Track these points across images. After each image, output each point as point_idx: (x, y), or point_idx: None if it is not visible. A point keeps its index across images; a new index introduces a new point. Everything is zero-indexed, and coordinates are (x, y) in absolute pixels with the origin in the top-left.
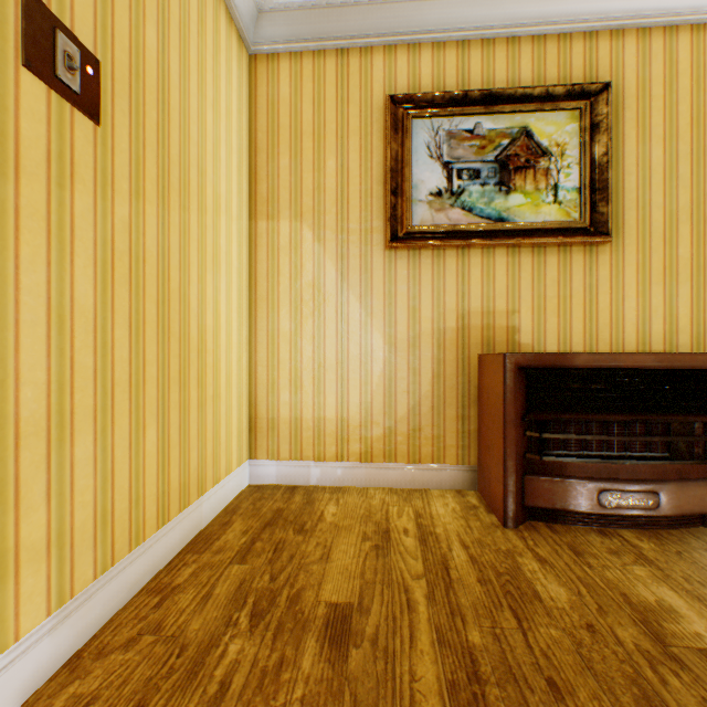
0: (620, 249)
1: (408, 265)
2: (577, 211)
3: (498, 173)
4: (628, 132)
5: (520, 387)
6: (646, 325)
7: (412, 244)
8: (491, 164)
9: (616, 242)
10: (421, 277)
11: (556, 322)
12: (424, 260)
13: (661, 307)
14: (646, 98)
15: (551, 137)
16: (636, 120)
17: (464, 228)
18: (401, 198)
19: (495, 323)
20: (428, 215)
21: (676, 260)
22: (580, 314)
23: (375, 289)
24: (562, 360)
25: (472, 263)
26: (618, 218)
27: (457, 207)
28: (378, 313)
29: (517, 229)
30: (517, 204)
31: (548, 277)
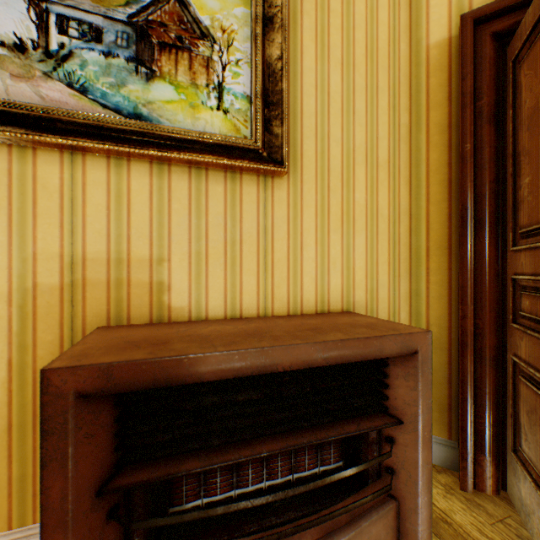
0: (299, 185)
1: None
2: (249, 127)
3: (135, 44)
4: (307, 43)
5: (98, 428)
6: (326, 279)
7: None
8: (122, 24)
9: (295, 176)
10: None
11: (223, 275)
12: None
13: (340, 258)
14: (326, 10)
15: (215, 15)
16: (316, 33)
17: (69, 116)
18: None
19: (132, 276)
20: None
21: (354, 205)
22: (254, 265)
23: None
24: (177, 369)
25: (90, 179)
26: (296, 146)
27: (60, 79)
28: None
29: (163, 135)
30: (165, 99)
31: (212, 213)
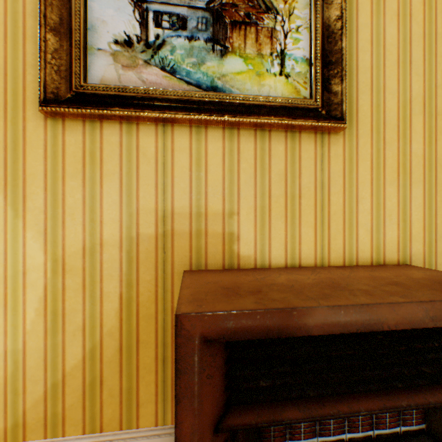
0: (354, 139)
1: (83, 143)
2: (307, 88)
3: (211, 26)
4: (362, 0)
5: (214, 369)
6: (381, 231)
7: (81, 110)
8: (201, 11)
9: (350, 131)
10: (104, 162)
11: (283, 227)
12: (109, 137)
13: (395, 210)
14: None
15: None
16: None
17: (163, 94)
18: (69, 40)
19: (208, 228)
20: (112, 72)
21: (410, 156)
22: (311, 217)
23: (30, 177)
24: (286, 321)
25: (177, 146)
26: (352, 102)
27: (155, 64)
28: (35, 212)
29: (235, 102)
30: (236, 71)
31: (274, 170)
